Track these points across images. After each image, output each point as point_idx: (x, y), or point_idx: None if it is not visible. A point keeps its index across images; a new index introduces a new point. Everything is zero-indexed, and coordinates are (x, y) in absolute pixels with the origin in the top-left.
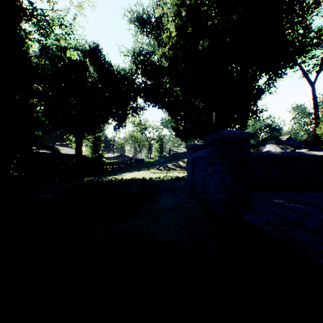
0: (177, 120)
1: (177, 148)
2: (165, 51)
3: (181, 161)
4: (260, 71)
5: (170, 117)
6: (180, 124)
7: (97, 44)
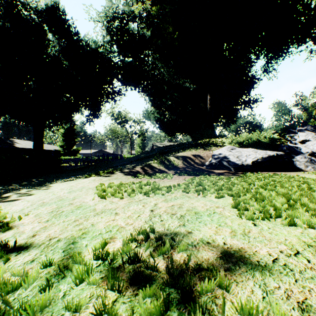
0: (161, 110)
1: (161, 143)
2: (147, 7)
3: (174, 156)
4: (259, 51)
5: (153, 107)
6: (164, 115)
7: (56, 1)
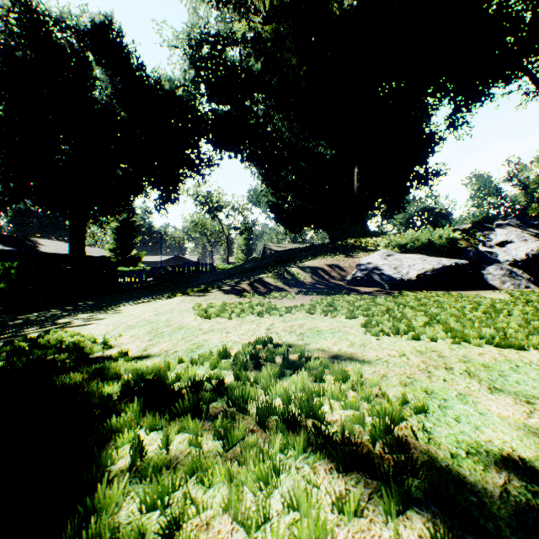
0: (278, 190)
1: (279, 245)
2: (256, 26)
3: (298, 266)
4: (440, 93)
5: (265, 185)
6: (284, 199)
7: (108, 15)
